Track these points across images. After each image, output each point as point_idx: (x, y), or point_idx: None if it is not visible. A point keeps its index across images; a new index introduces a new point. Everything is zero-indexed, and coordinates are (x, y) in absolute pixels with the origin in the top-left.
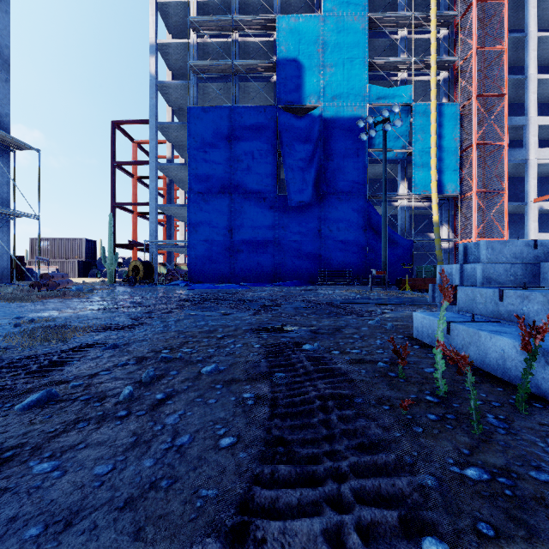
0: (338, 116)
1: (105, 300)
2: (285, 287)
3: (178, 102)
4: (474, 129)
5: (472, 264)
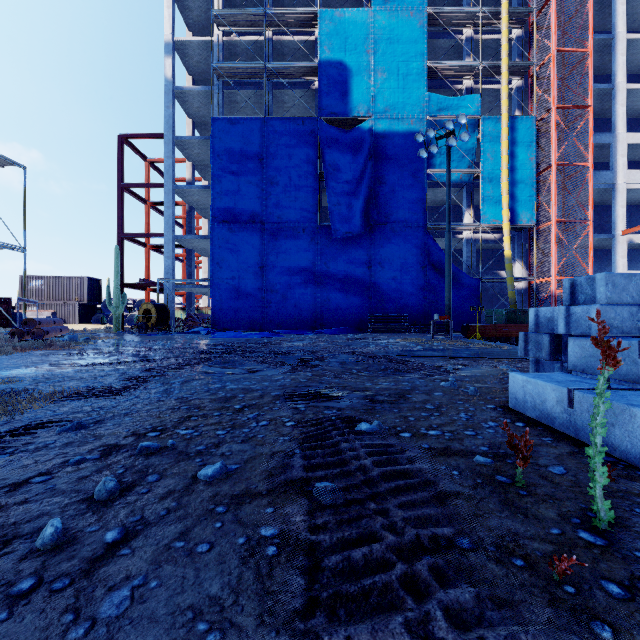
0: (391, 130)
1: (101, 353)
2: (328, 336)
3: (200, 113)
4: (553, 146)
5: (583, 306)
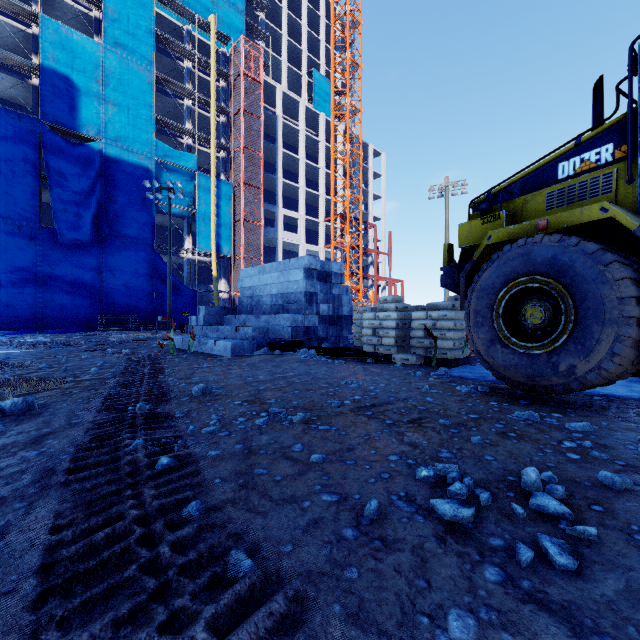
0: (123, 158)
1: None
2: (59, 334)
3: None
4: (242, 208)
5: (201, 316)
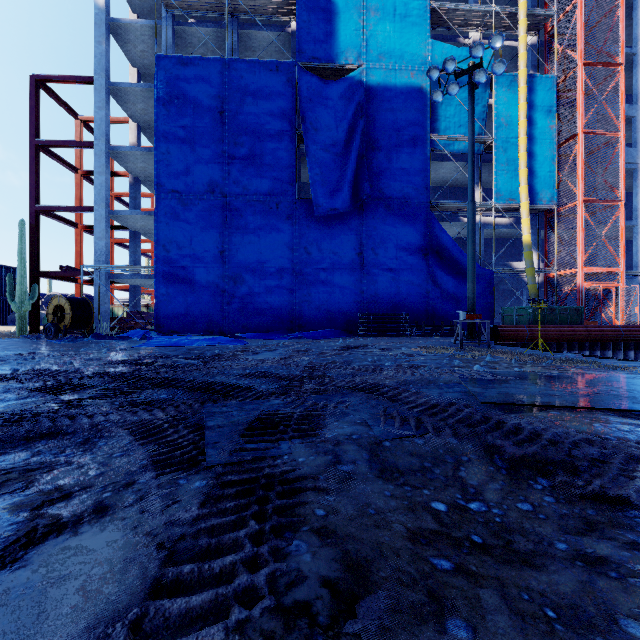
0: (387, 83)
1: None
2: (309, 341)
3: (147, 60)
4: (581, 110)
5: None
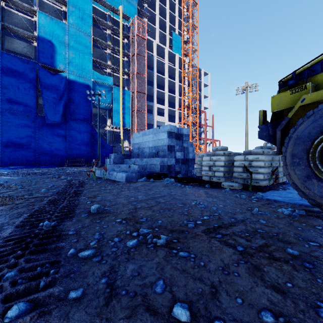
0: (76, 80)
1: None
2: (45, 168)
3: None
4: (136, 104)
5: (111, 159)
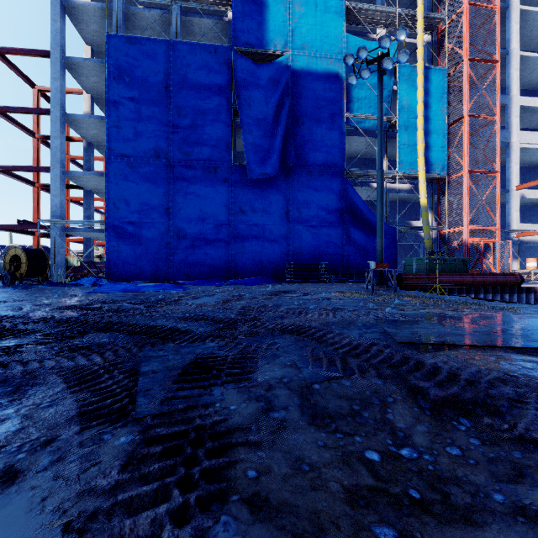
0: (310, 68)
1: None
2: (243, 287)
3: (99, 39)
4: (466, 97)
5: None
